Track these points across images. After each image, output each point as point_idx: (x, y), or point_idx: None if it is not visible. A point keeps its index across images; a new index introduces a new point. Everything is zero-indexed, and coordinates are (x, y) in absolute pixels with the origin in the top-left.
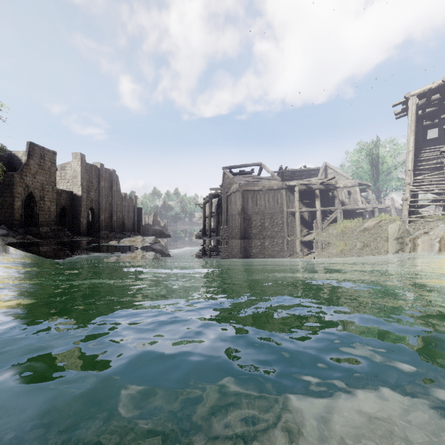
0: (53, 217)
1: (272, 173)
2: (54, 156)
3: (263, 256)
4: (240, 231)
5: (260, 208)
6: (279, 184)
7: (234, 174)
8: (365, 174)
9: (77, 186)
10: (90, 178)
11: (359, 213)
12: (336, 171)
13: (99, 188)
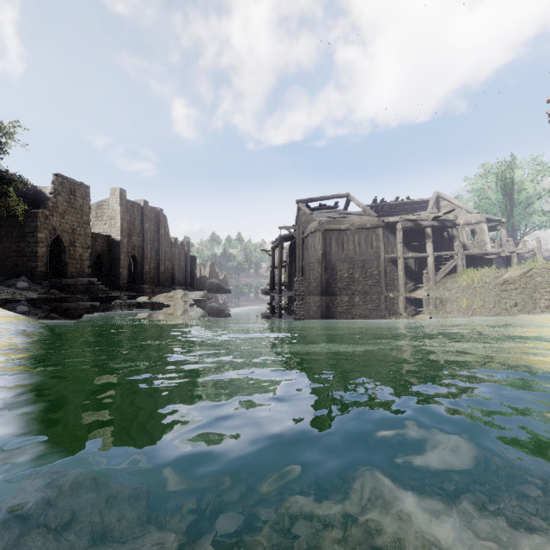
0: (86, 267)
1: (363, 206)
2: (87, 191)
3: (356, 320)
4: (320, 284)
5: (347, 254)
6: (374, 221)
7: (312, 209)
8: (493, 207)
9: (116, 229)
10: (132, 219)
11: (487, 260)
12: (452, 203)
13: (143, 232)
